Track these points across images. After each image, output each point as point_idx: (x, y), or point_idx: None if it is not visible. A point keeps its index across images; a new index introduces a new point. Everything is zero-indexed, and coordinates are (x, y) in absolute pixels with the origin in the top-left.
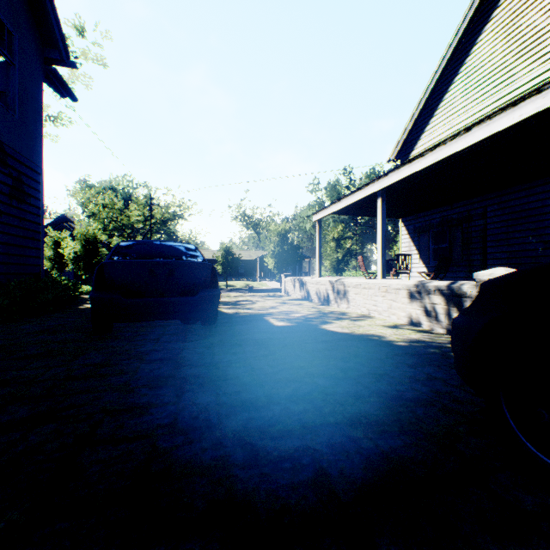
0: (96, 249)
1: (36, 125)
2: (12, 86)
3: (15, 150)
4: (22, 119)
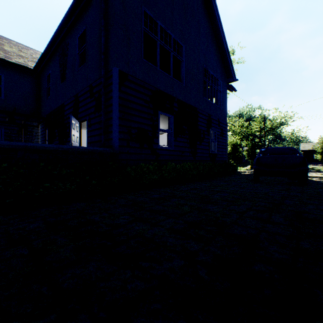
0: (237, 149)
1: (225, 108)
2: (220, 99)
3: (221, 120)
4: (222, 109)
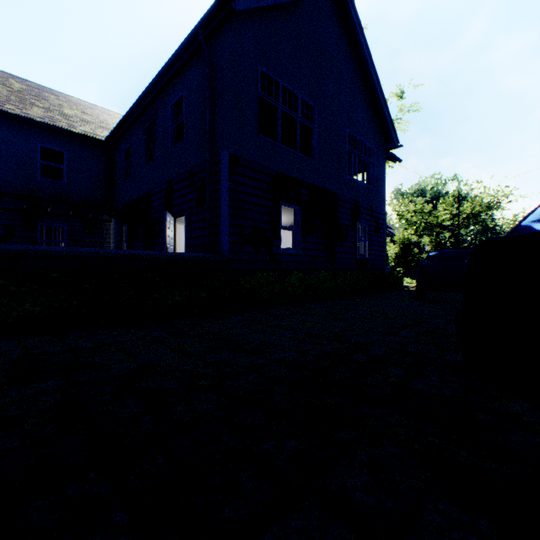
0: (409, 250)
1: (383, 190)
2: (374, 176)
3: (375, 208)
4: (378, 190)
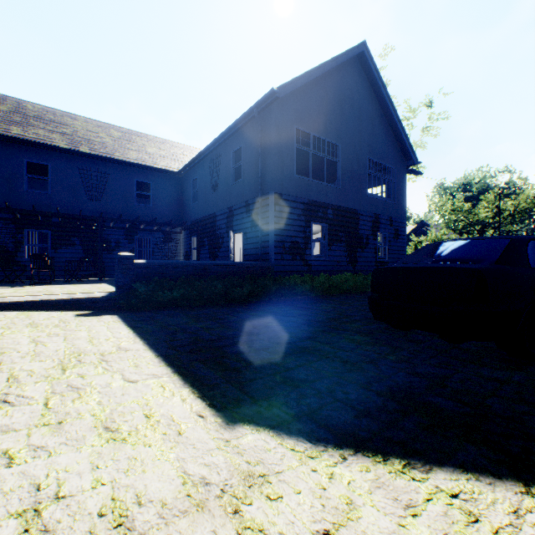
0: None
1: (403, 201)
2: (394, 191)
3: (395, 218)
4: (397, 203)
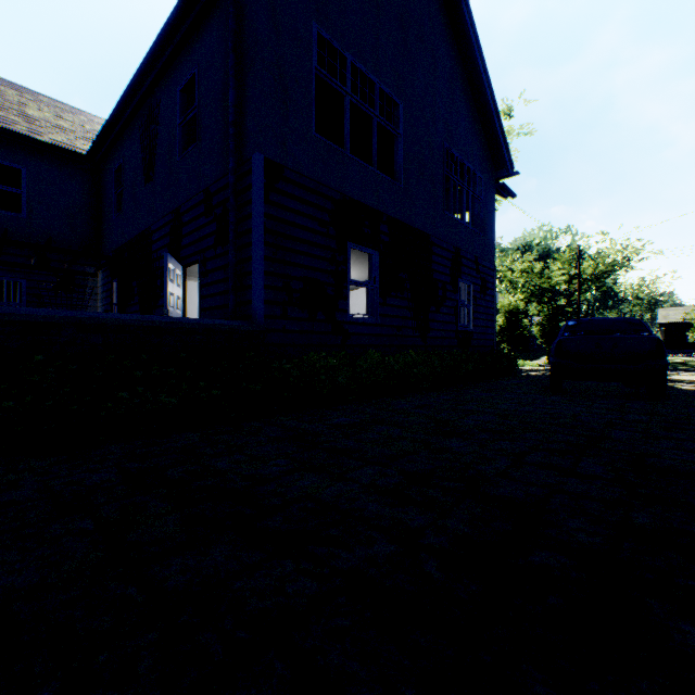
0: (517, 321)
1: (491, 235)
2: (480, 215)
3: (482, 260)
4: (485, 235)
